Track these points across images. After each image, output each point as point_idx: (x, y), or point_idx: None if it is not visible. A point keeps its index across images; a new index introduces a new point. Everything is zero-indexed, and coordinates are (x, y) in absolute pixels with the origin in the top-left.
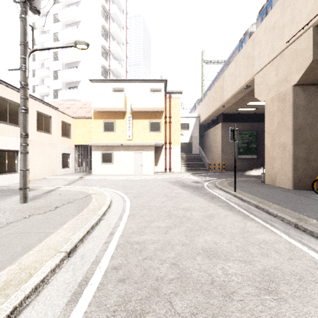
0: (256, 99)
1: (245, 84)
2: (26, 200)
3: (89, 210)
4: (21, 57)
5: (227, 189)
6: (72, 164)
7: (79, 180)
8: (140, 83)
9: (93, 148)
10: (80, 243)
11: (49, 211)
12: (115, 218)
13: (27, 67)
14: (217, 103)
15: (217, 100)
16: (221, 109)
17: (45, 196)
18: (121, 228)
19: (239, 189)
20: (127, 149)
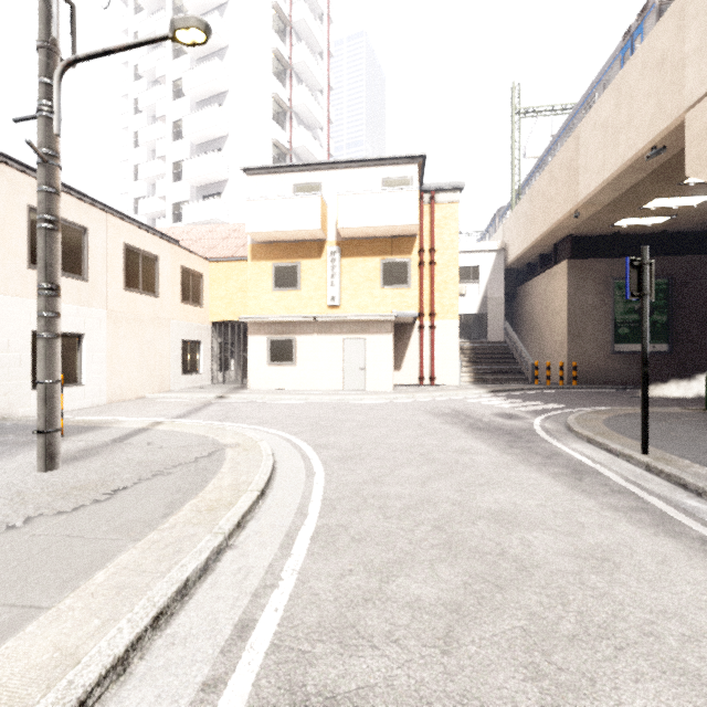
0: (674, 189)
1: (649, 143)
2: (53, 463)
3: (201, 506)
4: (40, 83)
5: (614, 441)
6: (207, 366)
7: (214, 403)
8: (360, 169)
9: (251, 328)
10: (109, 681)
11: (90, 506)
12: (269, 543)
13: (54, 109)
14: (559, 209)
15: (557, 200)
16: (569, 224)
17: (113, 449)
18: (282, 600)
19: (652, 444)
20: (328, 331)
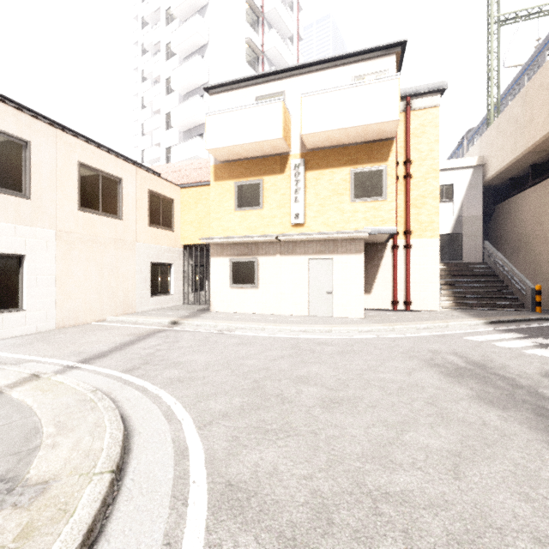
0: None
1: None
2: None
3: None
4: None
5: None
6: (178, 287)
7: (162, 331)
8: (327, 71)
9: (214, 249)
10: None
11: None
12: None
13: None
14: None
15: None
16: None
17: None
18: None
19: None
20: (291, 251)
